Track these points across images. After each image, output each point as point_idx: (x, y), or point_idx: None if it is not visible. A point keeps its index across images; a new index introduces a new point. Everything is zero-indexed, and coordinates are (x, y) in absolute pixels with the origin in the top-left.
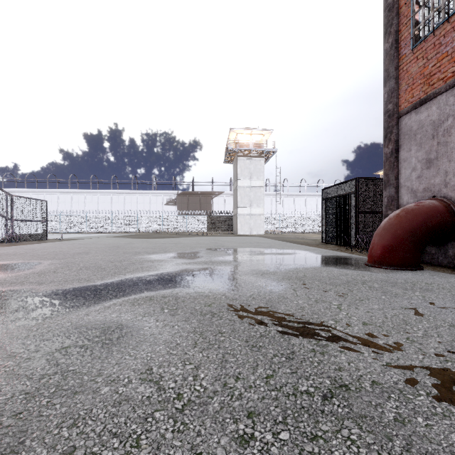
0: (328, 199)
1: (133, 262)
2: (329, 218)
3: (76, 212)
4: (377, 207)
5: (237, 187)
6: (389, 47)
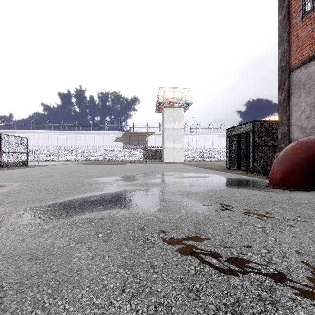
0: (231, 136)
1: (84, 184)
2: (232, 150)
3: (51, 147)
4: (269, 142)
5: (164, 129)
6: (282, 18)
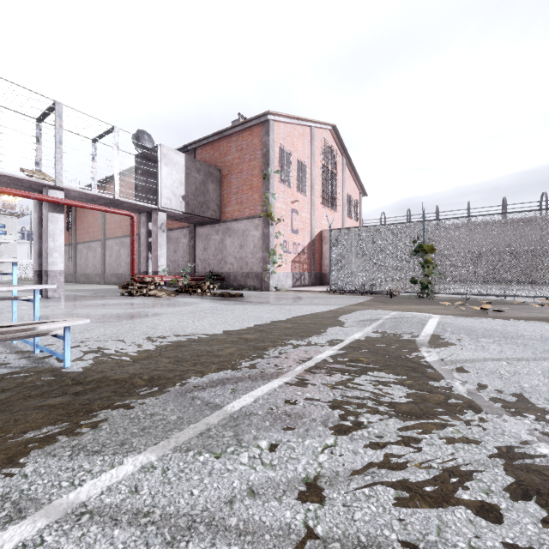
0: None
1: None
2: None
3: None
4: None
5: None
6: None
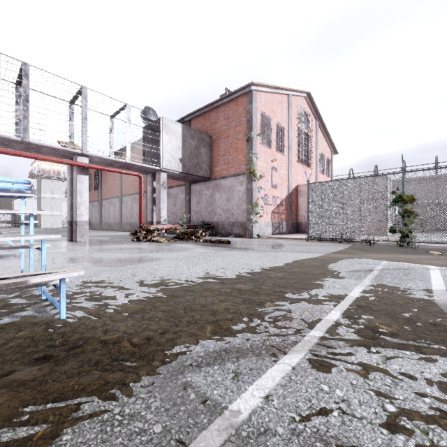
0: None
1: None
2: None
3: None
4: None
5: (41, 197)
6: None
